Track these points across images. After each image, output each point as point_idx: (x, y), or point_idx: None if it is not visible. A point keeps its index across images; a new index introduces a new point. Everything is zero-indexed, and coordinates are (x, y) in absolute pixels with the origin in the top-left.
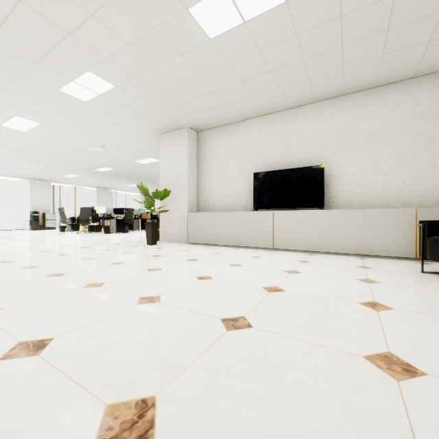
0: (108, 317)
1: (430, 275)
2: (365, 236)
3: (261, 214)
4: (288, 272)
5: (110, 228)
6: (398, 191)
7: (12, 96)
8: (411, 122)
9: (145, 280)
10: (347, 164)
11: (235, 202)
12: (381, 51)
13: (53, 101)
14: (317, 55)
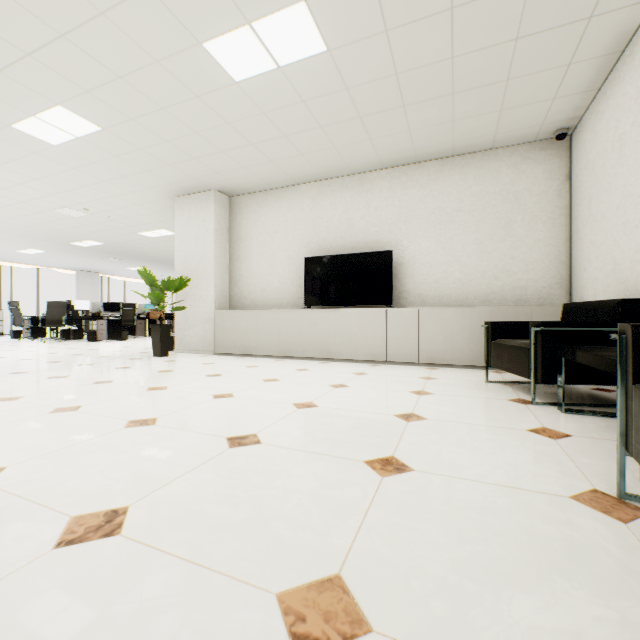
0: (82, 443)
1: (493, 384)
2: (437, 341)
3: (314, 313)
4: (333, 386)
5: (98, 334)
6: (477, 285)
7: None
8: (491, 202)
9: (141, 401)
10: (420, 251)
11: (282, 297)
12: (450, 117)
13: None
14: (377, 114)
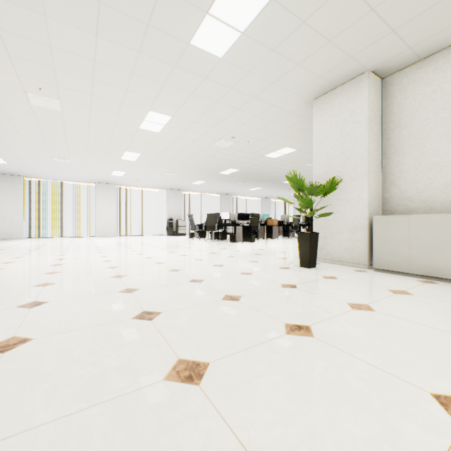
0: None
1: None
2: None
3: None
4: None
5: (236, 236)
6: None
7: (142, 77)
8: None
9: None
10: None
11: None
12: None
13: (182, 73)
14: None
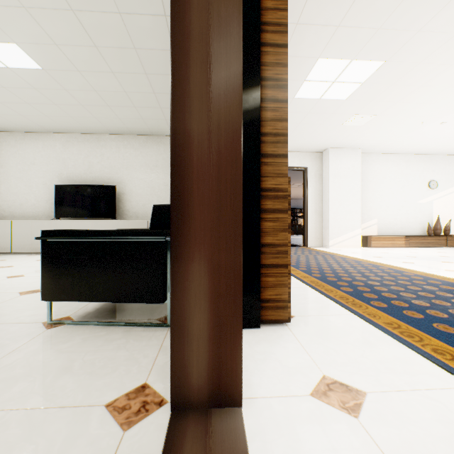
0: None
1: None
2: None
3: (60, 222)
4: None
5: None
6: None
7: None
8: None
9: None
10: (135, 187)
11: (38, 210)
12: (140, 116)
13: None
14: (93, 106)
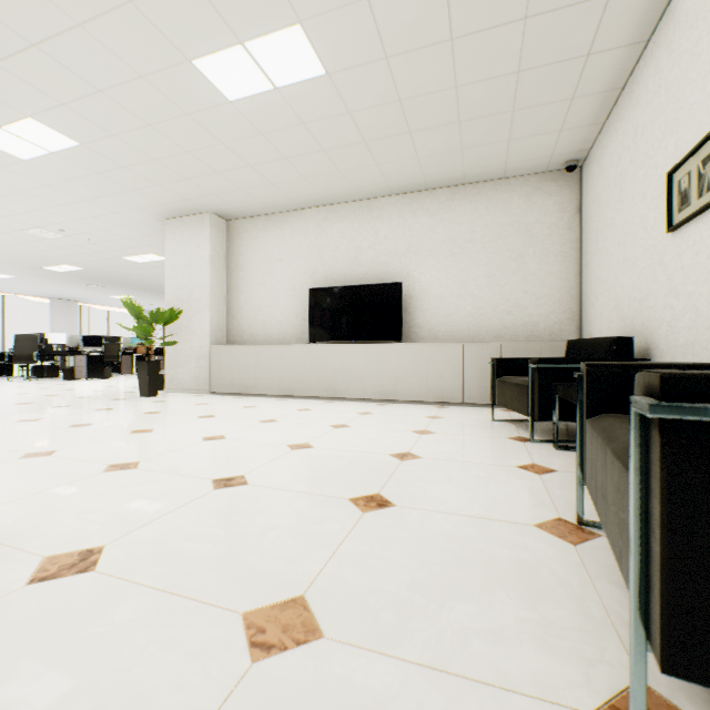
0: (56, 488)
1: (498, 423)
2: (447, 379)
3: (319, 349)
4: (334, 427)
5: (76, 371)
6: (489, 320)
7: None
8: (503, 234)
9: (123, 444)
10: (431, 283)
11: (285, 331)
12: (458, 145)
13: None
14: (382, 140)
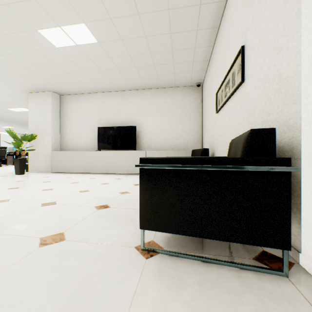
0: None
1: None
2: None
3: (101, 152)
4: (102, 184)
5: None
6: (170, 141)
7: None
8: (175, 108)
9: (3, 193)
10: (148, 126)
11: (87, 145)
12: (155, 73)
13: None
14: (125, 68)
